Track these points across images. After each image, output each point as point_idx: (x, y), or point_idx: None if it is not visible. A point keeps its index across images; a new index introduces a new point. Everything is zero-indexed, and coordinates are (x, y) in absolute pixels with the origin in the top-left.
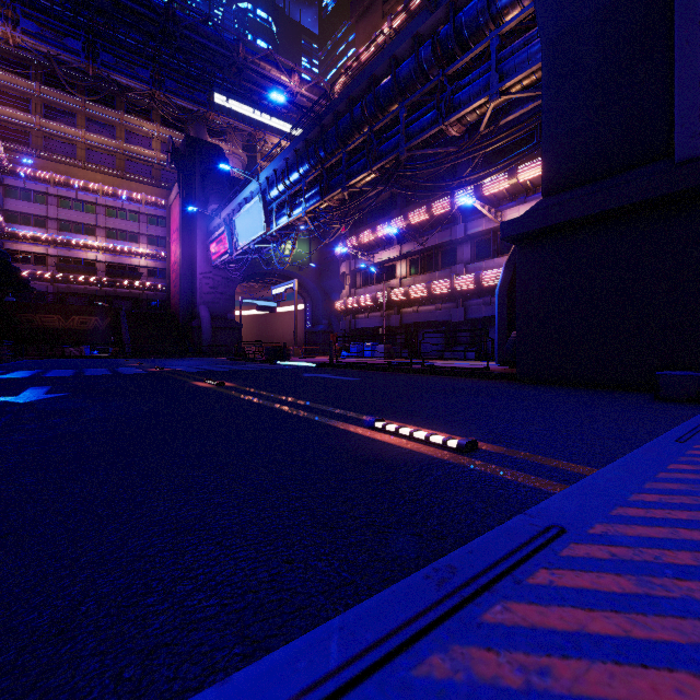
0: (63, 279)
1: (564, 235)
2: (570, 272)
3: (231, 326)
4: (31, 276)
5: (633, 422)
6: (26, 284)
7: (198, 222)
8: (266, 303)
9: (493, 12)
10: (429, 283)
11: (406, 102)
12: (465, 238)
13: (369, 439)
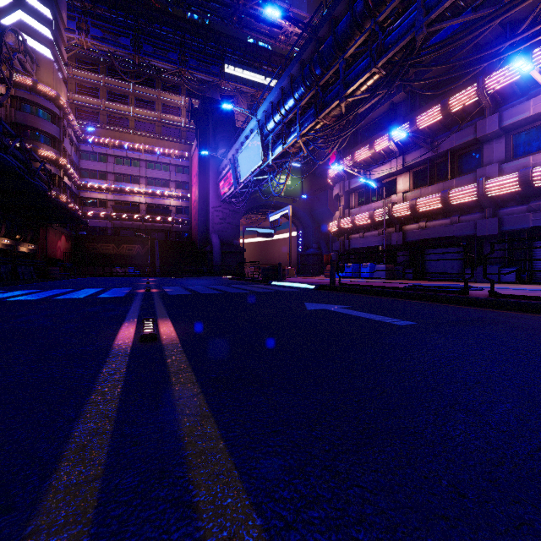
0: (118, 217)
1: None
2: None
3: (236, 250)
4: (96, 216)
5: None
6: (78, 218)
7: (210, 165)
8: (264, 230)
9: None
10: (444, 192)
11: None
12: (497, 133)
13: None
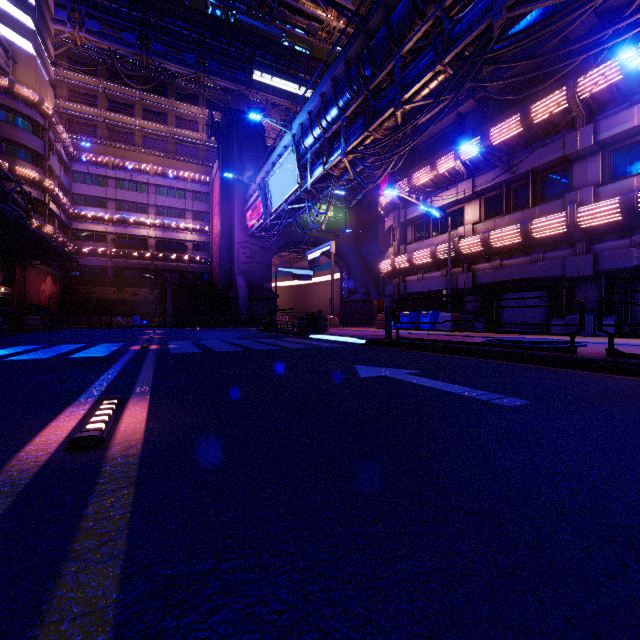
0: (120, 254)
1: None
2: None
3: (267, 295)
4: (93, 252)
5: None
6: (65, 254)
7: (235, 192)
8: (301, 271)
9: None
10: (525, 223)
11: None
12: (592, 148)
13: None
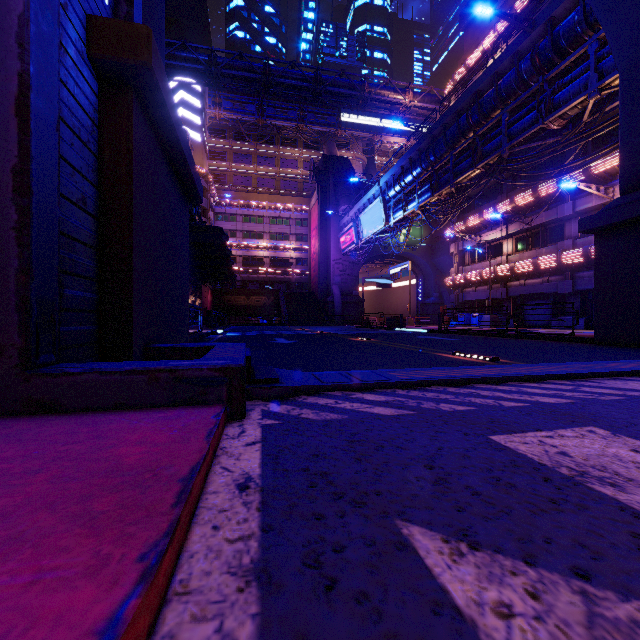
0: (246, 271)
1: (634, 228)
2: (639, 257)
3: (355, 301)
4: None
5: (619, 360)
6: (234, 278)
7: (331, 221)
8: (383, 281)
9: (591, 21)
10: (534, 259)
11: (507, 108)
12: (573, 215)
13: (450, 357)
